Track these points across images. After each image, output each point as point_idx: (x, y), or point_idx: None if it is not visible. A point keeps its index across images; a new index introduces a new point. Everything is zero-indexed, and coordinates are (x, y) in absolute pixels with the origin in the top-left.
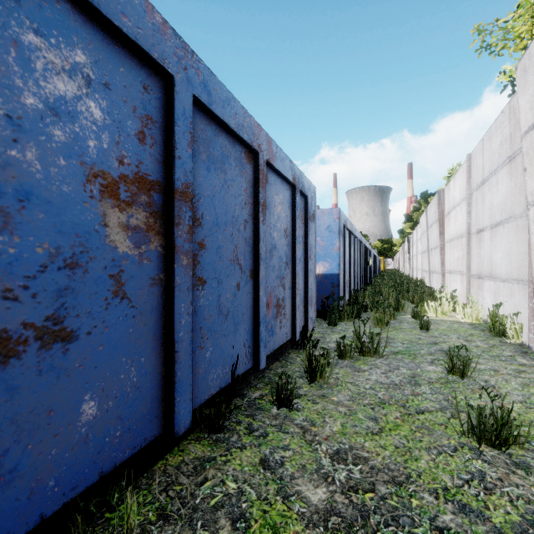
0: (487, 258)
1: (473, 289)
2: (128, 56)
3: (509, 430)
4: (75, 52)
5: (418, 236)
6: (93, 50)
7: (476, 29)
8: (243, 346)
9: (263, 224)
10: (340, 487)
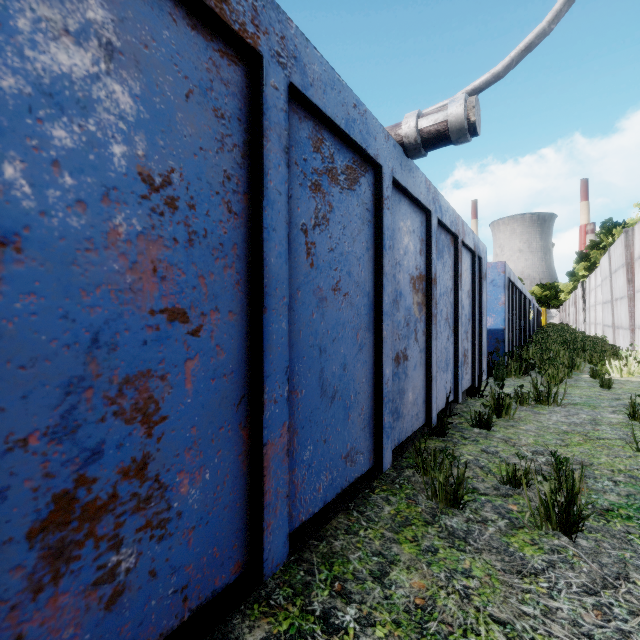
0: None
1: None
2: (417, 210)
3: None
4: (408, 221)
5: (597, 282)
6: (411, 216)
7: None
8: (449, 382)
9: (460, 290)
10: (543, 463)
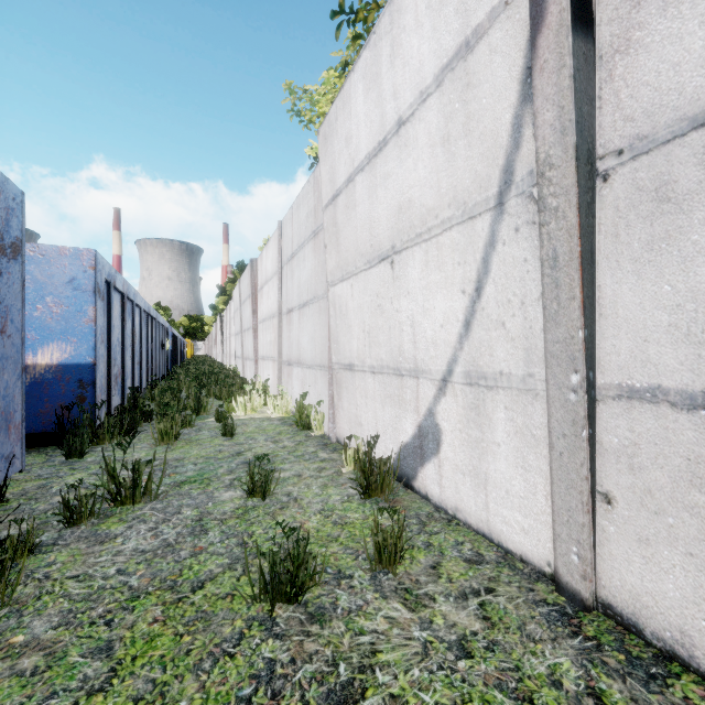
0: (296, 342)
1: (284, 378)
2: None
3: (306, 567)
4: None
5: (232, 314)
6: None
7: (288, 86)
8: None
9: None
10: None
